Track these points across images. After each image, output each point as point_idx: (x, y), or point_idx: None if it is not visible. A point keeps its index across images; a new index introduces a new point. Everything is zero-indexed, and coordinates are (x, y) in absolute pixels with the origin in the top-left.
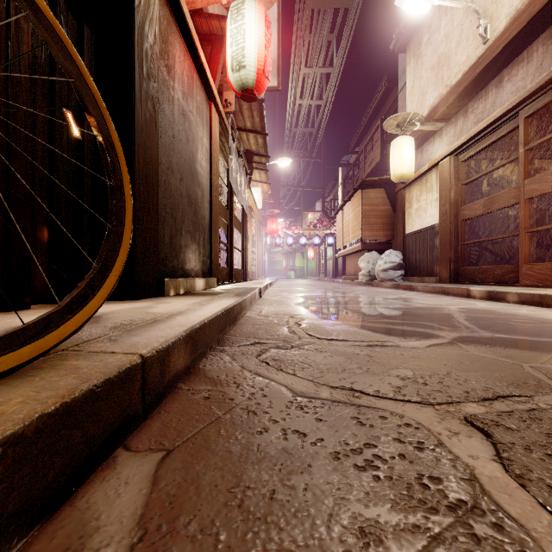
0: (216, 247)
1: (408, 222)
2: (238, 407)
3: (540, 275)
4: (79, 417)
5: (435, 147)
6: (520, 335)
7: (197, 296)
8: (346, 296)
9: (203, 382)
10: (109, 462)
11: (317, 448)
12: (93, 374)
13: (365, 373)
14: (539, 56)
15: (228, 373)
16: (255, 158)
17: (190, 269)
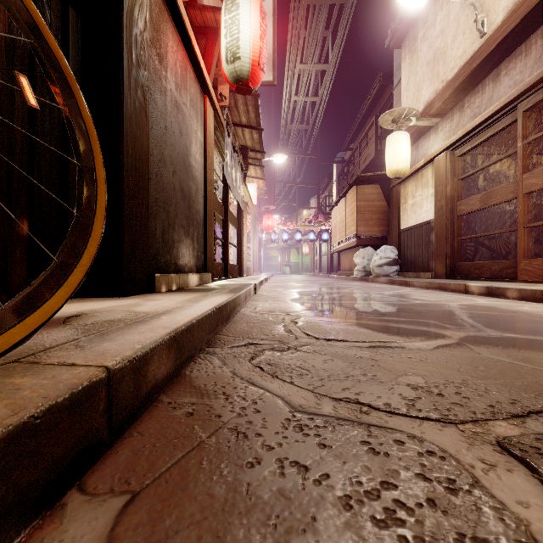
0: (210, 243)
1: (403, 218)
2: (226, 427)
3: (539, 271)
4: (4, 462)
5: (430, 142)
6: (531, 335)
7: (189, 292)
8: (342, 292)
9: (188, 393)
10: (55, 513)
11: (322, 489)
12: (33, 399)
13: (371, 380)
14: (538, 49)
15: (217, 380)
16: (251, 154)
17: (183, 264)
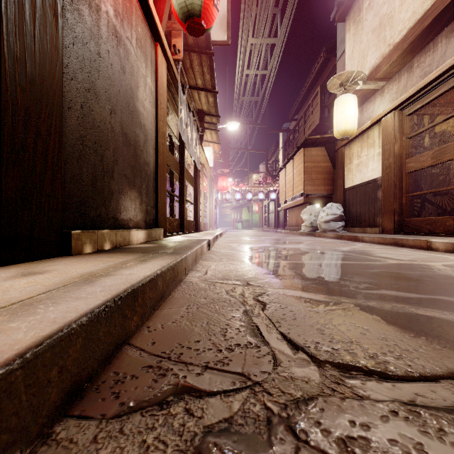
0: (163, 197)
1: (348, 177)
2: None
3: None
4: None
5: (376, 105)
6: None
7: (118, 254)
8: (297, 247)
9: None
10: None
11: None
12: None
13: None
14: None
15: None
16: (207, 118)
17: (126, 219)
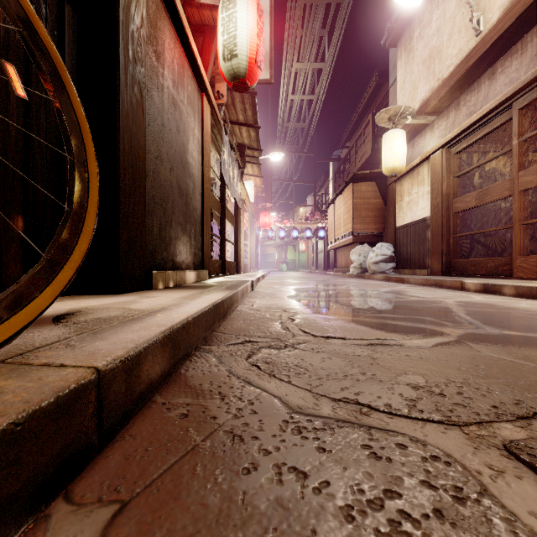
0: (207, 240)
1: (399, 215)
2: (221, 429)
3: (535, 268)
4: None
5: (426, 140)
6: (530, 332)
7: (186, 289)
8: (338, 288)
9: (183, 393)
10: (38, 525)
11: (323, 498)
12: (15, 404)
13: (370, 379)
14: (534, 47)
15: (212, 379)
16: (248, 151)
17: (180, 261)
